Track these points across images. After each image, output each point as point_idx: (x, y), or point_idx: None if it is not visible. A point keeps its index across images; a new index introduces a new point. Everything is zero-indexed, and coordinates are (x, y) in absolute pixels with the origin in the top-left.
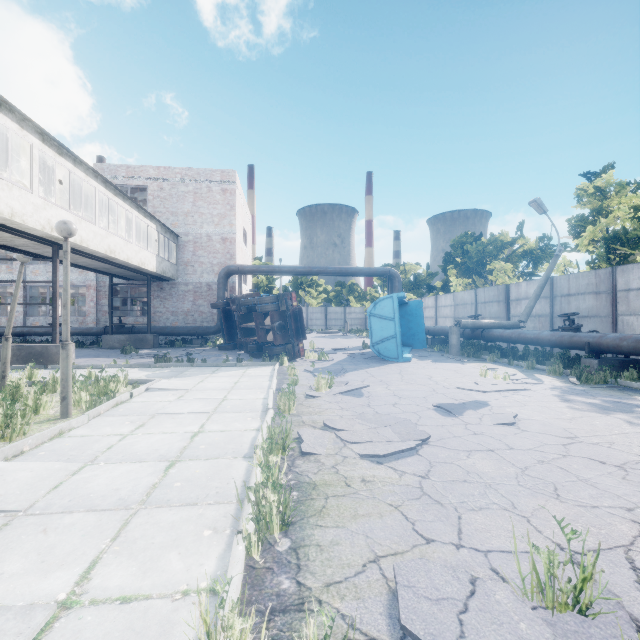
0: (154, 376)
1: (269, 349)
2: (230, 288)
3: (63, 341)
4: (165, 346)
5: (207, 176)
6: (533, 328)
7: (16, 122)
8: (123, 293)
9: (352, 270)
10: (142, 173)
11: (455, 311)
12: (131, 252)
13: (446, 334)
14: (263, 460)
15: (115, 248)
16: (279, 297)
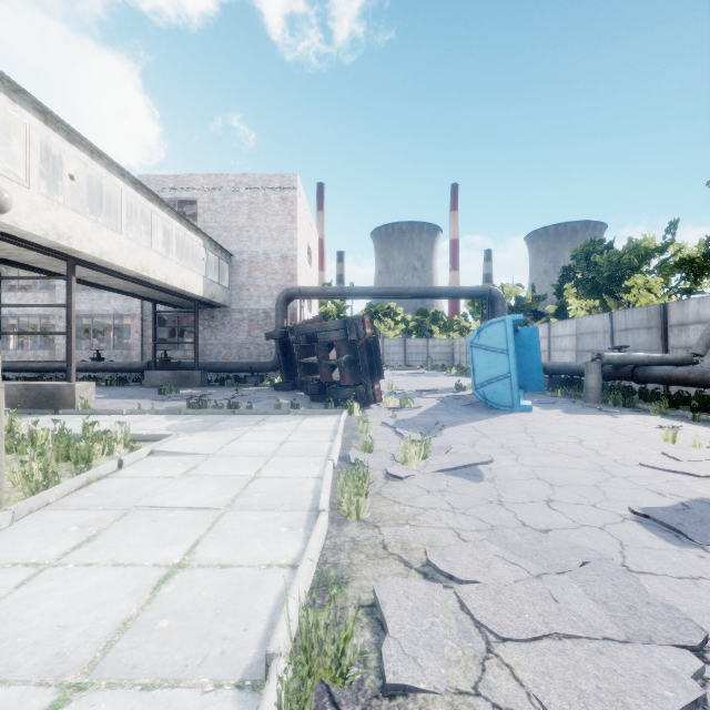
0: (177, 428)
1: (334, 391)
2: (291, 315)
3: None
4: (215, 385)
5: (264, 183)
6: (709, 365)
7: (4, 93)
8: (173, 323)
9: (441, 290)
10: (191, 183)
11: (578, 342)
12: (170, 271)
13: (571, 372)
14: None
15: (149, 265)
16: (347, 322)
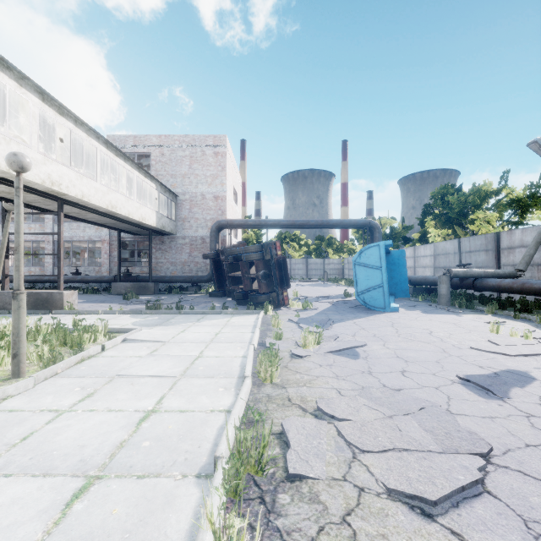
0: (140, 324)
1: (254, 297)
2: (221, 241)
3: (14, 290)
4: (164, 293)
5: (201, 141)
6: (530, 277)
7: (14, 80)
8: (132, 247)
9: (333, 222)
10: (146, 141)
11: (436, 261)
12: (132, 208)
13: (430, 283)
14: (223, 496)
15: (116, 204)
16: (263, 246)
